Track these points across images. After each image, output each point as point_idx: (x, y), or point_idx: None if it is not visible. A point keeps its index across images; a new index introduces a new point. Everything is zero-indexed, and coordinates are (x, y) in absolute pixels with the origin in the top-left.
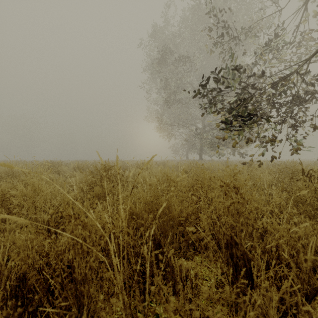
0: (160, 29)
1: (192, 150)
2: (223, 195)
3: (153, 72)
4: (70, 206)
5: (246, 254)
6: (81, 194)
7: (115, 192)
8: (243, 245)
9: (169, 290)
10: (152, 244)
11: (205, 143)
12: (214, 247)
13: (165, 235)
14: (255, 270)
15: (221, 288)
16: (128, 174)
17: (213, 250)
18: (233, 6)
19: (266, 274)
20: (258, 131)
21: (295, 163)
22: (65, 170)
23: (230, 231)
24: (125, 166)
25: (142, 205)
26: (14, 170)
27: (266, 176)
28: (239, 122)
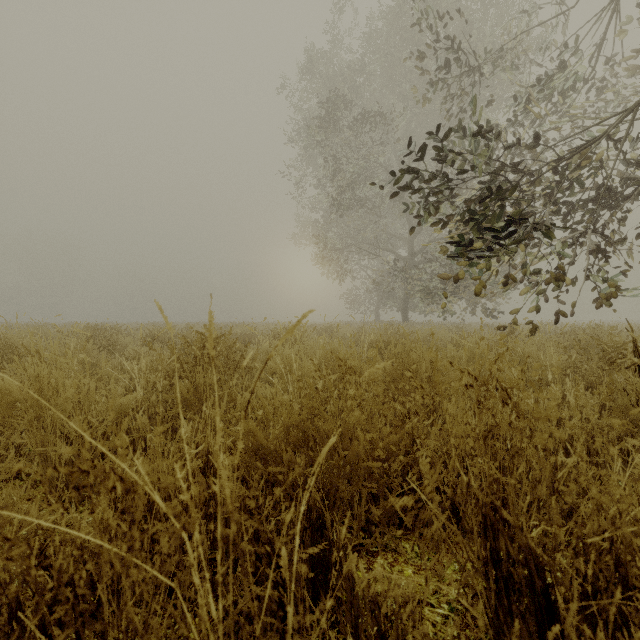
0: (323, 56)
1: (388, 302)
2: (473, 407)
3: (309, 143)
4: (85, 447)
5: (532, 554)
6: (154, 396)
7: (222, 394)
8: (524, 531)
9: (343, 634)
10: (303, 522)
11: (414, 288)
12: (457, 538)
13: (334, 499)
14: (571, 613)
15: (468, 629)
16: (255, 353)
17: (443, 528)
18: (471, 8)
19: (587, 608)
20: (526, 263)
21: (612, 329)
22: (126, 344)
23: (491, 496)
24: (251, 335)
25: (281, 430)
26: (17, 343)
27: (548, 357)
28: (487, 244)
